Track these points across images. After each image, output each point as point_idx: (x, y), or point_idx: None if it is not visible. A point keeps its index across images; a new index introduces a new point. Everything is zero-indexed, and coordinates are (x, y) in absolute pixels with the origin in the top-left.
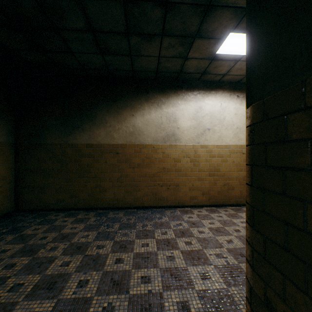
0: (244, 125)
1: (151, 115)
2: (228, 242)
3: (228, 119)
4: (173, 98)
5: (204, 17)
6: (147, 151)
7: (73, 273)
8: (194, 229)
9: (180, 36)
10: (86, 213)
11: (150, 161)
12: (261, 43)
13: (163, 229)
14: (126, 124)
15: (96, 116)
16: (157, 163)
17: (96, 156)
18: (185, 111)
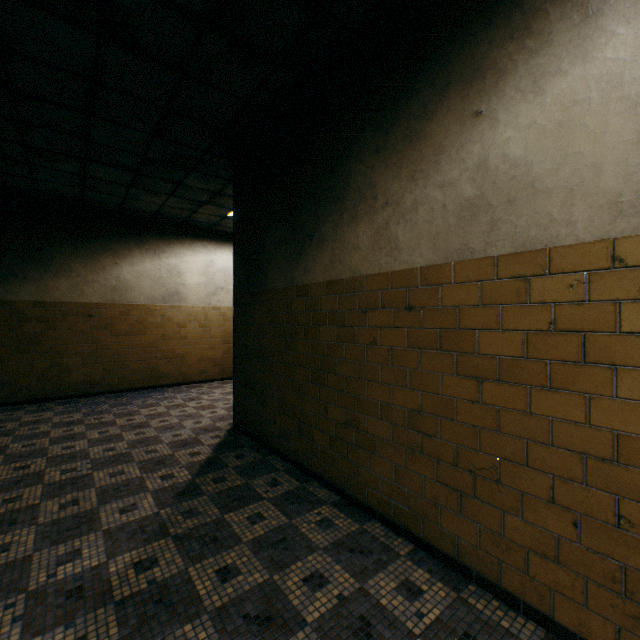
0: None
1: (146, 265)
2: None
3: None
4: (177, 246)
5: (214, 196)
6: (139, 314)
7: (86, 431)
8: (205, 396)
9: (190, 200)
10: (37, 405)
11: (145, 327)
12: (236, 269)
13: (170, 400)
14: (106, 275)
15: (53, 260)
16: (154, 329)
17: (52, 320)
18: (193, 265)
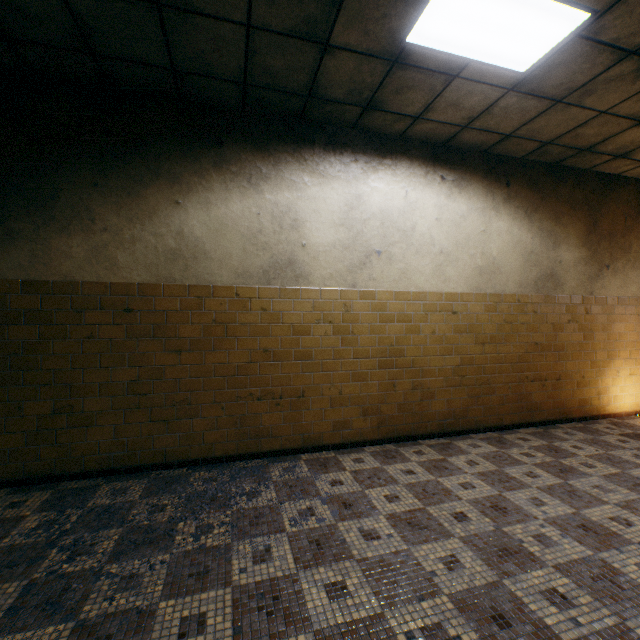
0: (456, 247)
1: (232, 206)
2: (449, 567)
3: (423, 231)
4: (290, 166)
5: None
6: (219, 306)
7: None
8: (349, 526)
9: None
10: (15, 498)
11: (229, 333)
12: None
13: (260, 540)
14: (156, 227)
15: (58, 198)
16: (247, 338)
17: (56, 318)
18: (321, 204)
